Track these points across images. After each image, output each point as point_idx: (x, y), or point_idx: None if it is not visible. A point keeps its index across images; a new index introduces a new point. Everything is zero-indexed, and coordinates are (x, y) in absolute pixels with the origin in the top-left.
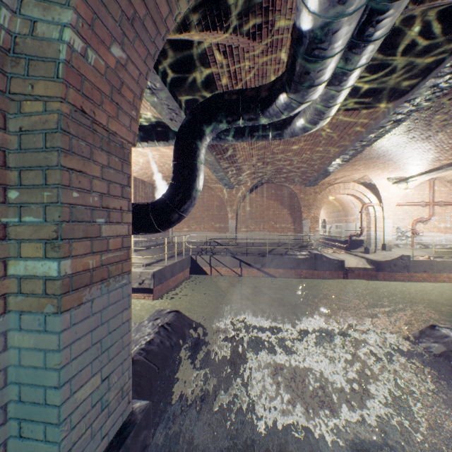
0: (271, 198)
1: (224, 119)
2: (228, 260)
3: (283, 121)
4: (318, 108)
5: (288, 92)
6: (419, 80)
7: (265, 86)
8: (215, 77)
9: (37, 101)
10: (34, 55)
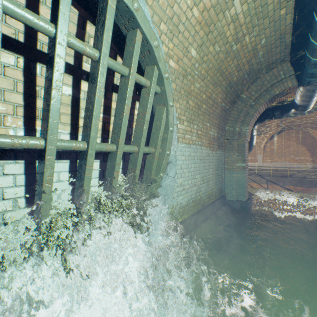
0: (291, 139)
1: (265, 119)
2: (257, 179)
3: None
4: (314, 107)
5: (294, 111)
6: None
7: (284, 106)
8: None
9: (241, 140)
10: (241, 134)
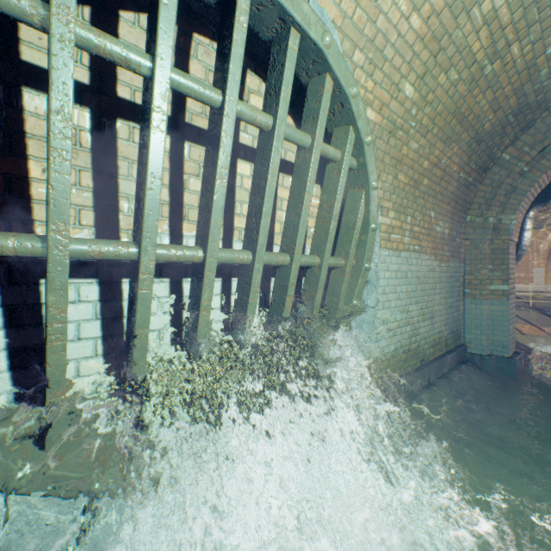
0: None
1: None
2: (533, 316)
3: None
4: None
5: None
6: None
7: None
8: None
9: (499, 240)
10: (500, 228)
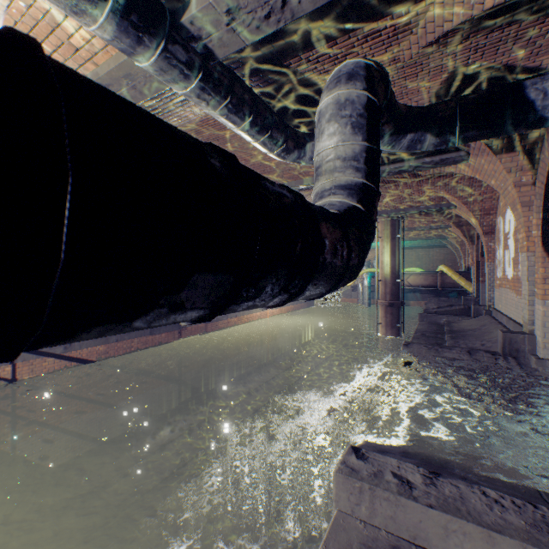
0: None
1: None
2: None
3: (297, 137)
4: None
5: (434, 134)
6: (382, 163)
7: (400, 105)
8: (356, 31)
9: None
10: None
